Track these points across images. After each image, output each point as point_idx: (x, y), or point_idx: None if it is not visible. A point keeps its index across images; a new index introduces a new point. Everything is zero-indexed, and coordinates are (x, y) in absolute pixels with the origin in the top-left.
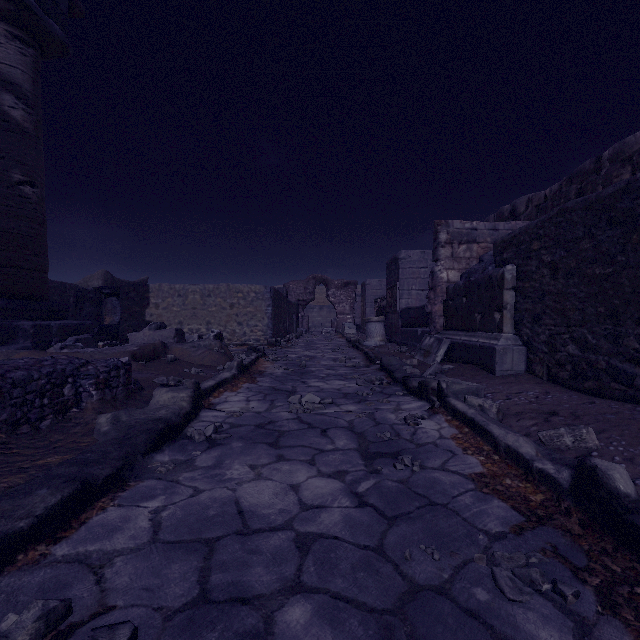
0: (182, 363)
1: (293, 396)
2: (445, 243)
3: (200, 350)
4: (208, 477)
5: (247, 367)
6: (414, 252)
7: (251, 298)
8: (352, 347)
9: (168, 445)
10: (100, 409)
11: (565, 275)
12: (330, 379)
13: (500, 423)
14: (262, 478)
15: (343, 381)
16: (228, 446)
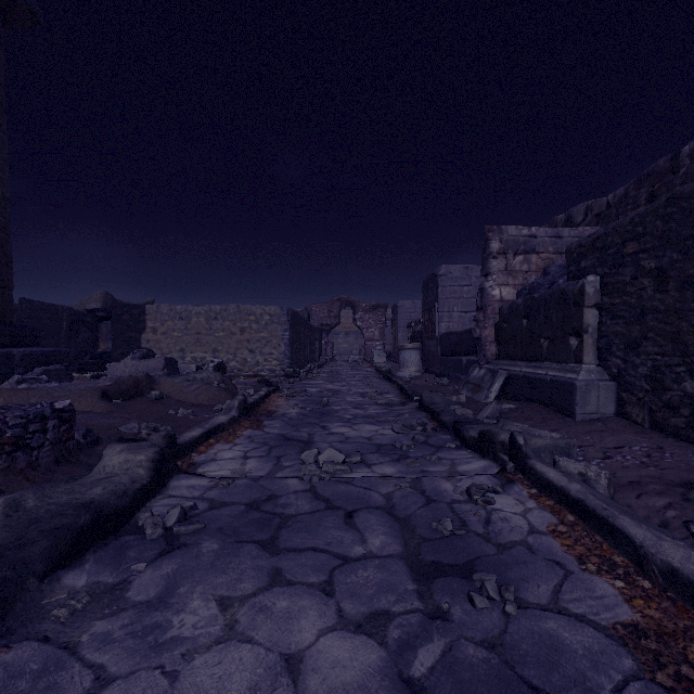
0: (170, 402)
1: (307, 451)
2: (497, 253)
3: (195, 385)
4: (137, 634)
5: (253, 406)
6: (456, 267)
7: (265, 321)
8: (383, 379)
9: (96, 550)
10: (1, 485)
11: (679, 285)
12: (358, 422)
13: (629, 511)
14: (235, 636)
15: (374, 426)
16: (194, 550)
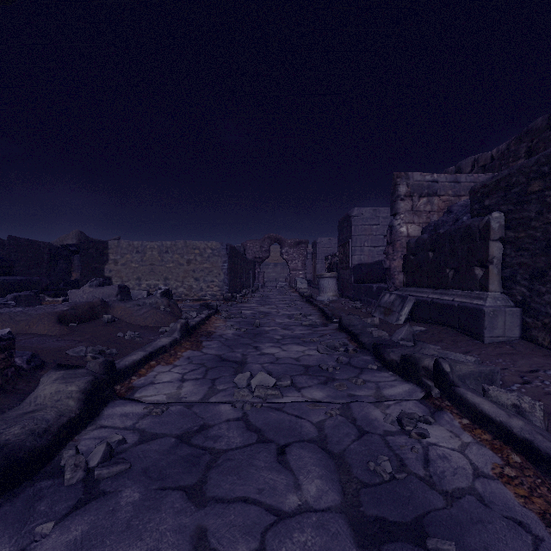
0: (120, 324)
1: (240, 375)
2: (405, 196)
3: (143, 309)
4: None
5: (194, 328)
6: (366, 210)
7: (207, 254)
8: (306, 302)
9: (2, 503)
10: None
11: None
12: (286, 343)
13: None
14: None
15: (301, 346)
16: (112, 502)
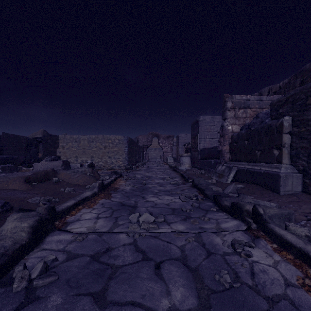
0: (63, 183)
1: (133, 214)
2: (230, 108)
3: (77, 174)
4: None
5: (107, 185)
6: (207, 117)
7: (116, 143)
8: (172, 170)
9: None
10: None
11: None
12: (161, 194)
13: None
14: None
15: (170, 196)
16: (43, 305)
